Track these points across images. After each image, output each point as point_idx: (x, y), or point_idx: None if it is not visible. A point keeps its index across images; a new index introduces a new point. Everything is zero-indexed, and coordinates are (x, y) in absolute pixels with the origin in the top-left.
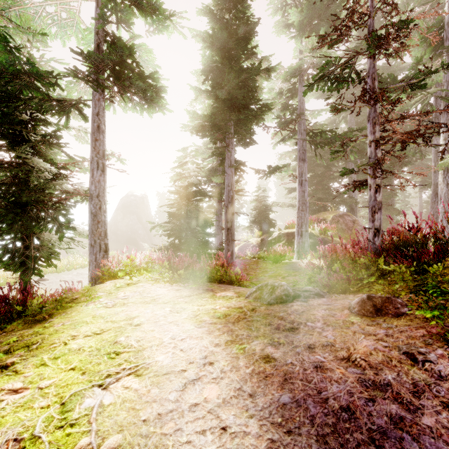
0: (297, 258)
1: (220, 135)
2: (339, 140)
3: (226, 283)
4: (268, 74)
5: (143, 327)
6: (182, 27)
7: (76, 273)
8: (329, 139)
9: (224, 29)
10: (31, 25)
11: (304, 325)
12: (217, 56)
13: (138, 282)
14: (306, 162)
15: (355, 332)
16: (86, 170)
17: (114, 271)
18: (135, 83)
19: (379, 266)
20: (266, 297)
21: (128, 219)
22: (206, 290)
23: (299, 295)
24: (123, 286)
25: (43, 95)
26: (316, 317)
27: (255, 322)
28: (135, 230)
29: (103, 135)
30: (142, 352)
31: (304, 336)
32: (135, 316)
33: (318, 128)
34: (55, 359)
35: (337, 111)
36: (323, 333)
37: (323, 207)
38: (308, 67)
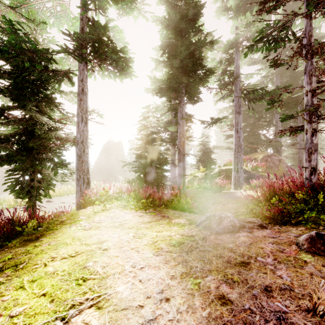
0: (234, 189)
1: (174, 94)
2: (268, 96)
3: (179, 209)
4: (211, 45)
5: (109, 252)
6: (145, 12)
7: (72, 197)
8: (260, 96)
9: (177, 13)
10: (36, 18)
11: (255, 259)
12: (172, 35)
13: (111, 208)
14: (241, 114)
15: (312, 275)
16: (75, 123)
17: (93, 199)
18: (109, 55)
19: (319, 202)
20: (214, 226)
21: (109, 159)
22: (163, 216)
23: (243, 226)
24: (99, 211)
25: (40, 65)
26: (265, 251)
27: (207, 253)
28: (113, 166)
29: (86, 96)
30: (105, 280)
31: (258, 274)
32: (104, 240)
33: (250, 87)
34: (32, 282)
35: (277, 65)
36: (277, 272)
37: (253, 149)
38: (243, 40)
